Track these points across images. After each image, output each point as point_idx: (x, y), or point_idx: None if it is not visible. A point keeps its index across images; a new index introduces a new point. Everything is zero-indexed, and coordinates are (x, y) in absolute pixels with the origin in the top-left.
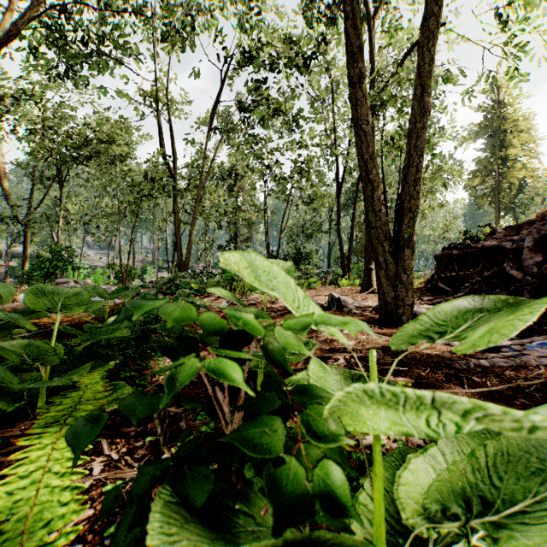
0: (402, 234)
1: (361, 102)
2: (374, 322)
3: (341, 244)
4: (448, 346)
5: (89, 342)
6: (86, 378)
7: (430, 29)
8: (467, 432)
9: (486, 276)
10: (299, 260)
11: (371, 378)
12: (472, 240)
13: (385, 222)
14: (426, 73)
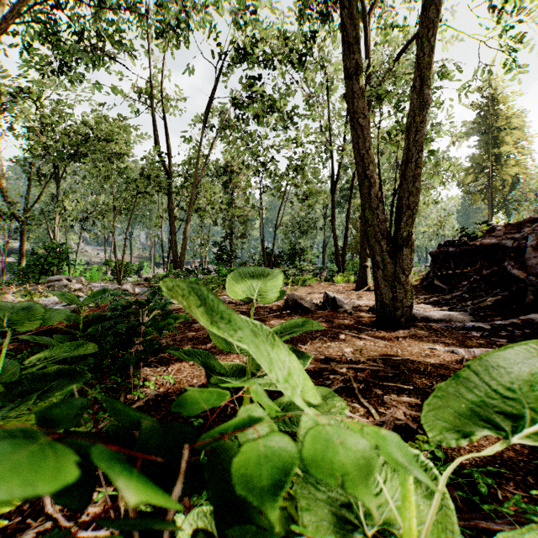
0: (400, 232)
1: (358, 95)
2: (371, 324)
3: (336, 241)
4: (452, 354)
5: (43, 364)
6: (23, 419)
7: (429, 18)
8: (528, 537)
9: (485, 275)
10: (294, 256)
11: (403, 516)
12: (468, 237)
13: (383, 220)
14: (425, 64)
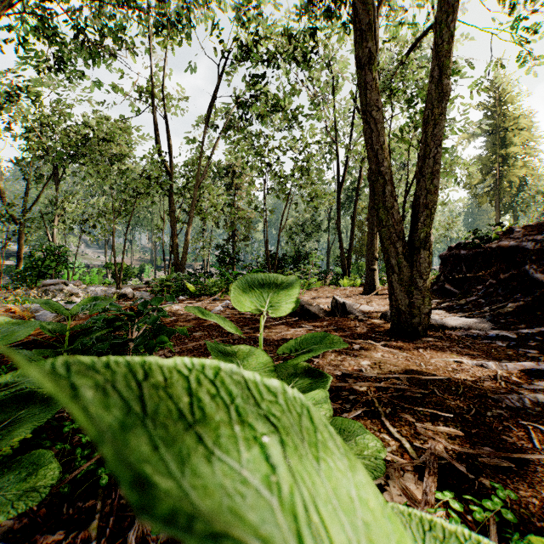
0: (417, 234)
1: (371, 86)
2: (386, 332)
3: (341, 243)
4: (481, 368)
5: (2, 394)
6: None
7: (449, 2)
8: None
9: (502, 279)
10: (298, 259)
11: None
12: (481, 240)
13: (398, 220)
14: (444, 51)
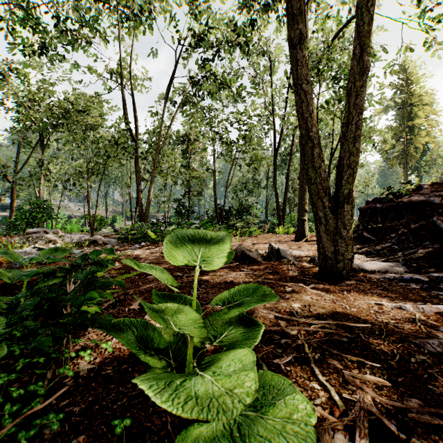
0: (341, 190)
1: (301, 63)
2: (314, 275)
3: (277, 198)
4: (400, 310)
5: None
6: None
7: None
8: None
9: (413, 228)
10: (242, 211)
11: None
12: (394, 195)
13: (325, 178)
14: (365, 32)
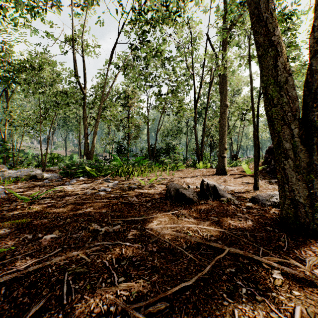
0: (317, 112)
1: None
2: (276, 226)
3: (197, 140)
4: None
5: None
6: None
7: None
8: None
9: None
10: (169, 150)
11: None
12: None
13: (294, 97)
14: None
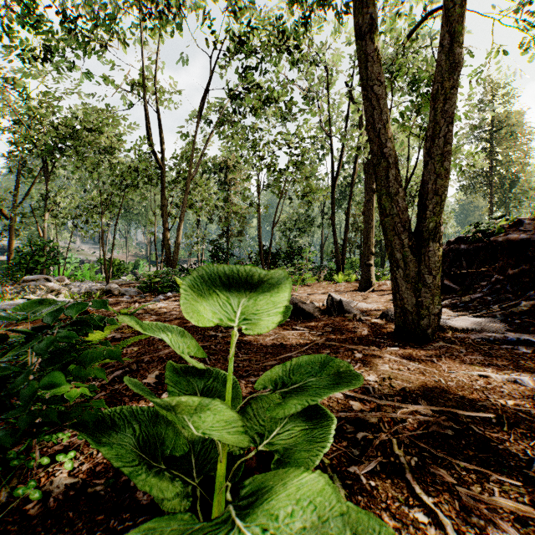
0: (425, 223)
1: (372, 58)
2: (389, 335)
3: (335, 239)
4: (514, 385)
5: None
6: None
7: None
8: None
9: (511, 274)
10: (292, 254)
11: None
12: (483, 233)
13: (404, 208)
14: (456, 17)
